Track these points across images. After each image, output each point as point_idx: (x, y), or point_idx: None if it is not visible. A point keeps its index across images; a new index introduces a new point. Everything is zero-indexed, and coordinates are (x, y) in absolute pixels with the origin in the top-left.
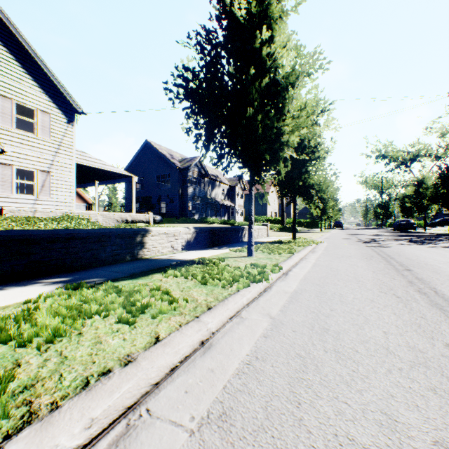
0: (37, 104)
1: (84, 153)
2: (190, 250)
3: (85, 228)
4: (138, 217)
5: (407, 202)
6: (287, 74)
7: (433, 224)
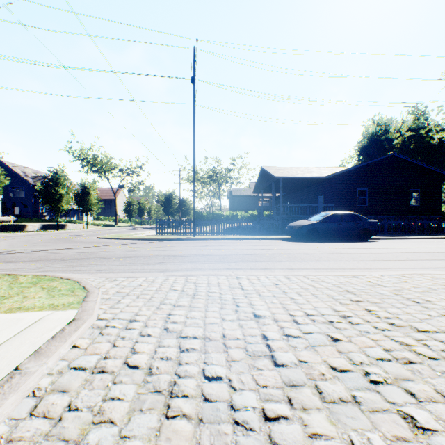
0: None
1: None
2: (41, 230)
3: None
4: (4, 219)
5: None
6: (64, 194)
7: None
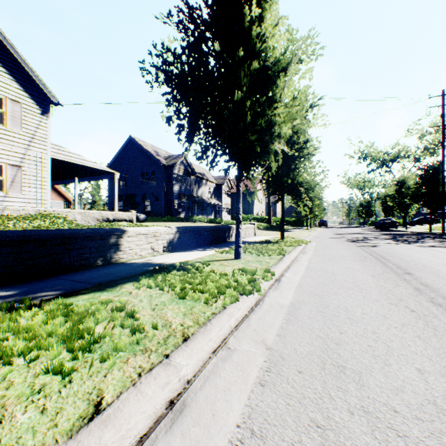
0: (6, 93)
1: (60, 147)
2: (172, 251)
3: (61, 227)
4: (120, 216)
5: (389, 201)
6: (279, 57)
7: (412, 223)
